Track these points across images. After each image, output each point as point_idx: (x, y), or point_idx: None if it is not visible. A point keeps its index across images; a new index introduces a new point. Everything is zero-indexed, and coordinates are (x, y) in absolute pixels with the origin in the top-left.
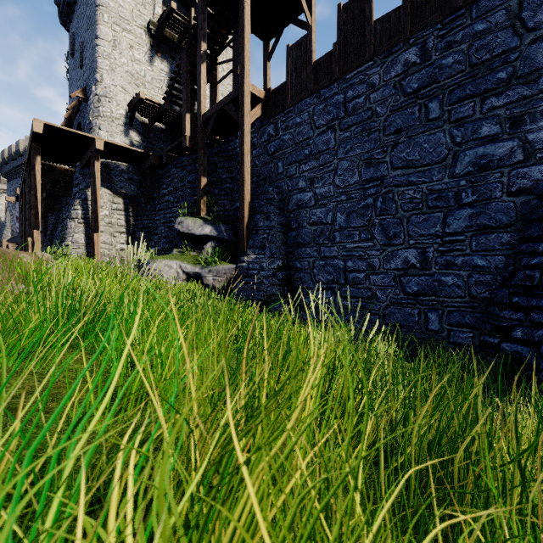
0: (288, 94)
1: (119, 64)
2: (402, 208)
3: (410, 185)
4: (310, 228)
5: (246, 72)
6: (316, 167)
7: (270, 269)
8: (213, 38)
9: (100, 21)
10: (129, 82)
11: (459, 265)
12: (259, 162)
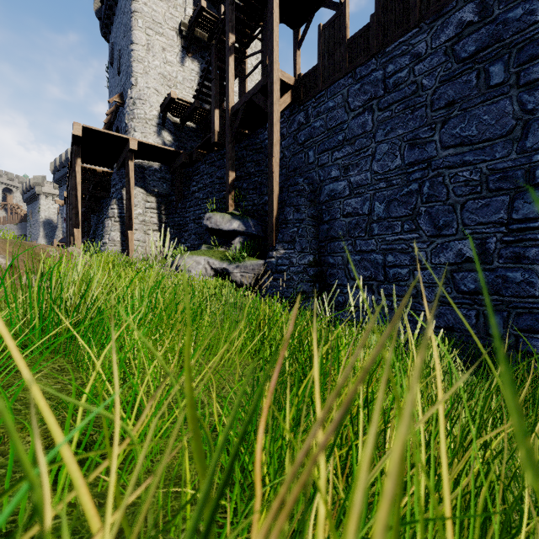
0: (319, 77)
1: (152, 66)
2: (455, 192)
3: (465, 165)
4: (344, 220)
5: (275, 58)
6: (351, 153)
7: (300, 264)
8: (241, 31)
9: (135, 27)
10: (161, 84)
11: (531, 258)
12: (288, 153)
